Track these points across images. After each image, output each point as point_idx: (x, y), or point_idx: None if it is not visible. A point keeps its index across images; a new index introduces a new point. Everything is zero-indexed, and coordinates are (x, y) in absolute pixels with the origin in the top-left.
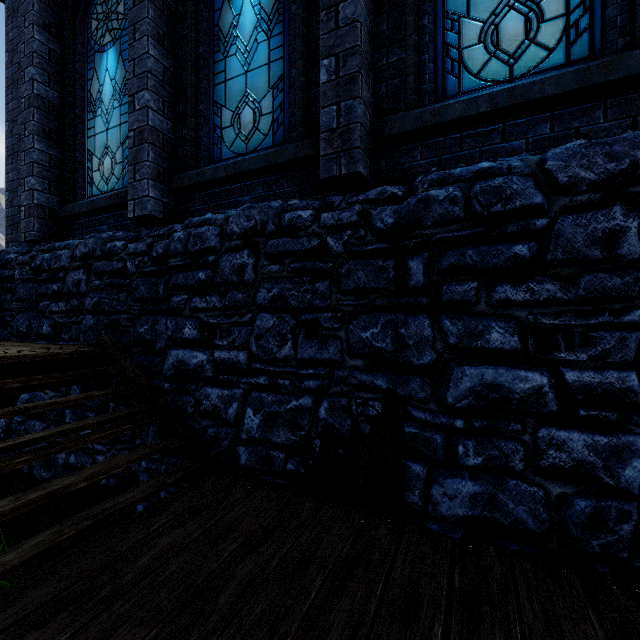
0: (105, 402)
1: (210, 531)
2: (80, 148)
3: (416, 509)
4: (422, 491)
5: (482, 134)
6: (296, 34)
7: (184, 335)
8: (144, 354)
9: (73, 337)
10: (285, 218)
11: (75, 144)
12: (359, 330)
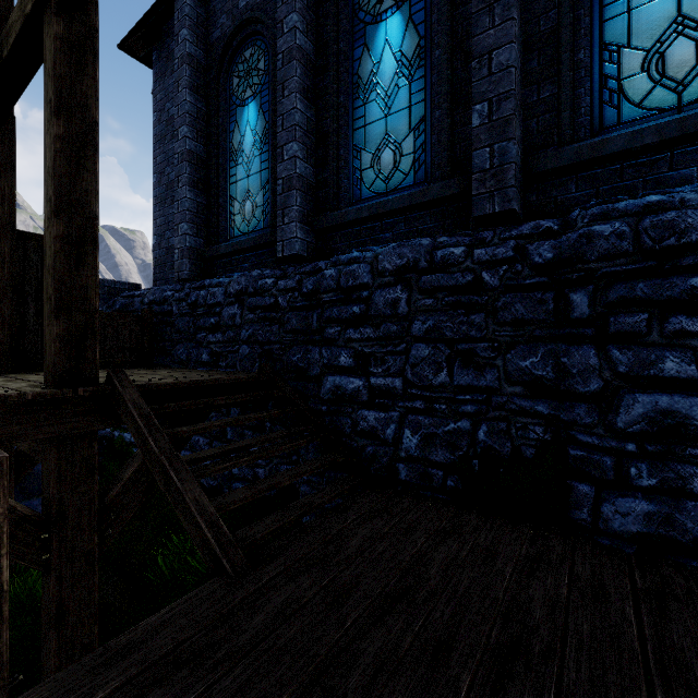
0: (262, 422)
1: (397, 527)
2: (223, 194)
3: (585, 525)
4: (590, 509)
5: (646, 164)
6: (441, 79)
7: (340, 363)
8: (296, 380)
9: (230, 364)
10: (437, 255)
11: (219, 191)
12: (518, 359)
